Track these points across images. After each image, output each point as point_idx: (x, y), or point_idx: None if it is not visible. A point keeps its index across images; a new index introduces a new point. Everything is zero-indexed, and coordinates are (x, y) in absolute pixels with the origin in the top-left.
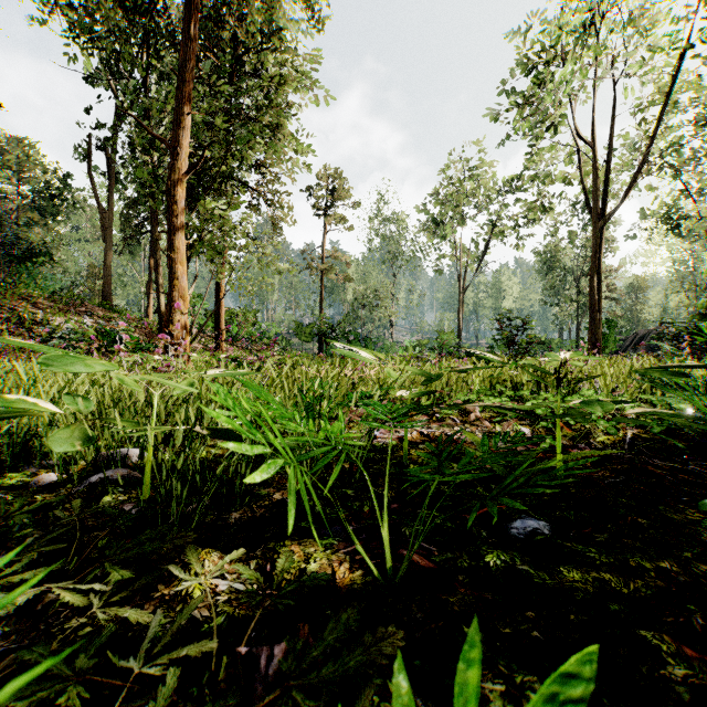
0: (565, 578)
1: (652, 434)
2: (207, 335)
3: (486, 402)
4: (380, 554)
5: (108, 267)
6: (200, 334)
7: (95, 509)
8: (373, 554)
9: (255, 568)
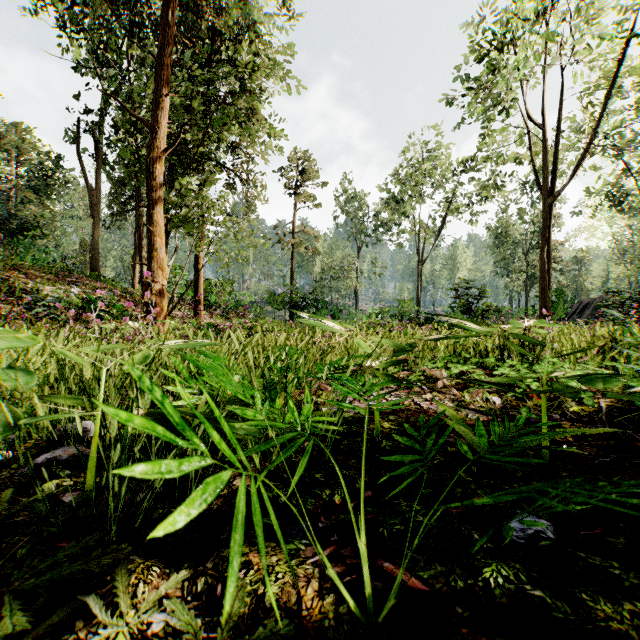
0: (592, 611)
1: (626, 404)
2: (186, 303)
3: (454, 370)
4: (355, 565)
5: (96, 241)
6: (180, 302)
7: (24, 505)
8: (347, 565)
9: (203, 589)
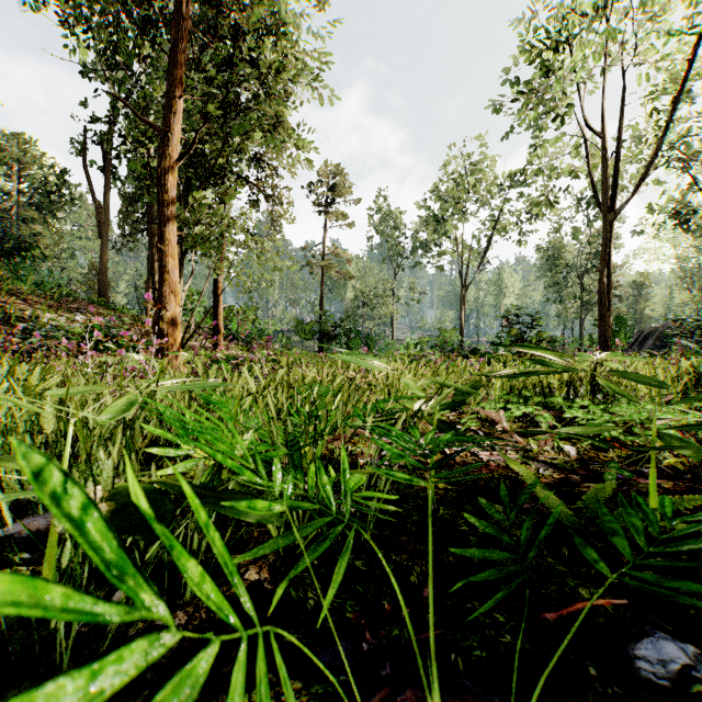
0: None
1: None
2: (204, 332)
3: (515, 412)
4: None
5: (104, 264)
6: (197, 331)
7: None
8: None
9: None
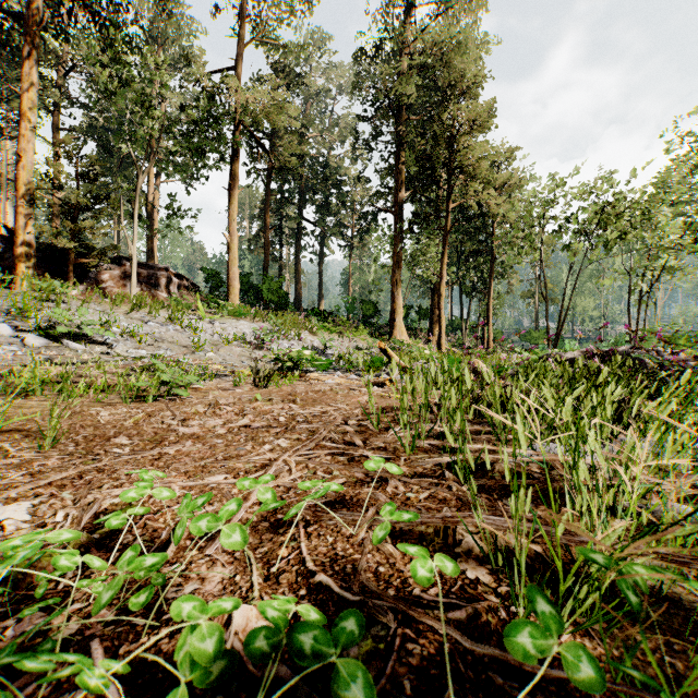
0: None
1: None
2: None
3: None
4: None
5: None
6: None
7: None
8: None
9: None
